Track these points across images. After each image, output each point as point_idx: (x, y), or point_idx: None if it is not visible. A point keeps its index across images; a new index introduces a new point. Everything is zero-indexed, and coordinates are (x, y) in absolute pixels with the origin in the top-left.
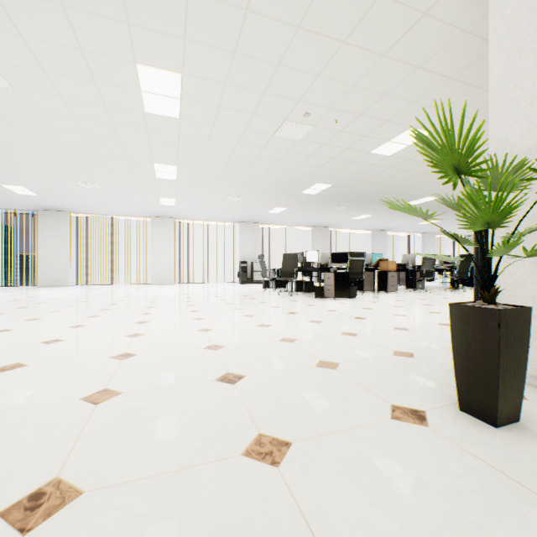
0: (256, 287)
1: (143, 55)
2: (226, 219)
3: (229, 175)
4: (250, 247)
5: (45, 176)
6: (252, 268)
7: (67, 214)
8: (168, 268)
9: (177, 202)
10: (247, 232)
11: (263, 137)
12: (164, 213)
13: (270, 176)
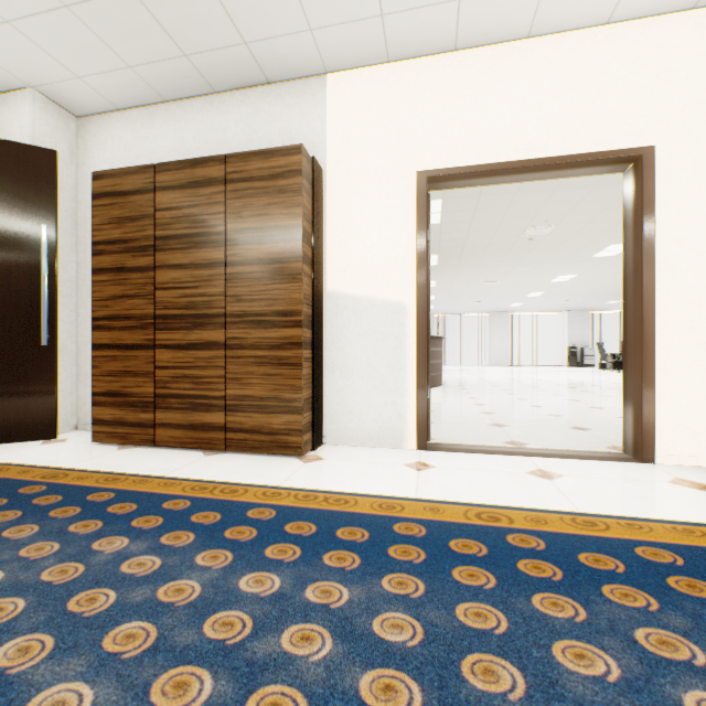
0: (590, 369)
1: (565, 274)
2: (556, 310)
3: (579, 292)
4: (579, 334)
5: (456, 301)
6: (581, 353)
7: (432, 315)
8: (502, 352)
9: (523, 304)
10: (576, 319)
11: (612, 280)
12: (503, 310)
13: (612, 289)
